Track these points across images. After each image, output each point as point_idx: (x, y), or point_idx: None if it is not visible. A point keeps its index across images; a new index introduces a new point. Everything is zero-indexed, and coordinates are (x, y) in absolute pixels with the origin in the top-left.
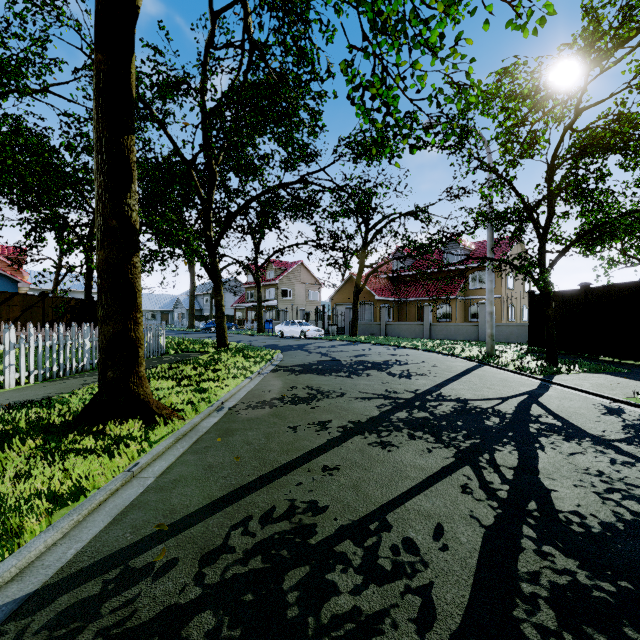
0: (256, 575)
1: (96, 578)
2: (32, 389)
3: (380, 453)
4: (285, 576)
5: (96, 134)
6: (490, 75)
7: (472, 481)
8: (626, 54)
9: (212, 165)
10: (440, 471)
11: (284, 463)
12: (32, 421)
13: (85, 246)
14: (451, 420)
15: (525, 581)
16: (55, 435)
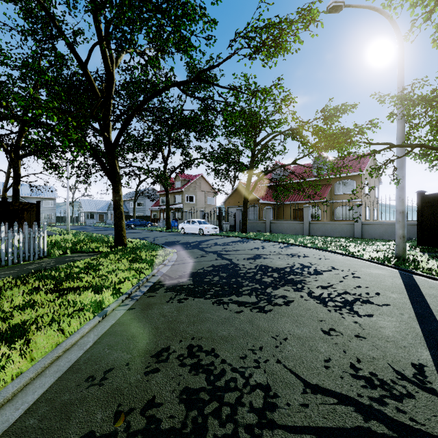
0: None
1: None
2: None
3: None
4: None
5: None
6: None
7: None
8: None
9: (108, 65)
10: None
11: None
12: None
13: (11, 155)
14: None
15: None
16: None
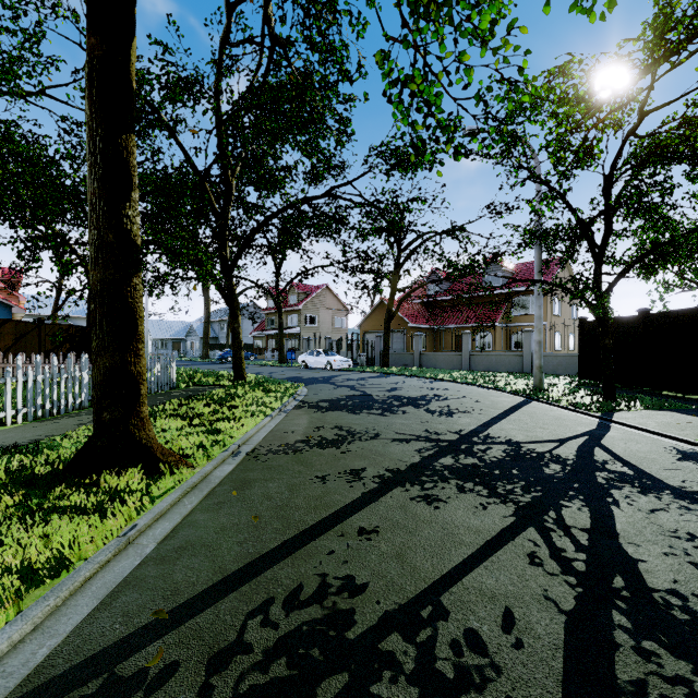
0: (280, 687)
1: (70, 693)
2: (19, 430)
3: (426, 510)
4: (317, 689)
5: (89, 132)
6: (541, 74)
7: (540, 548)
8: (695, 51)
9: (228, 177)
10: (500, 534)
11: (312, 524)
12: (13, 471)
13: (87, 267)
14: (505, 468)
15: (629, 695)
16: (39, 489)
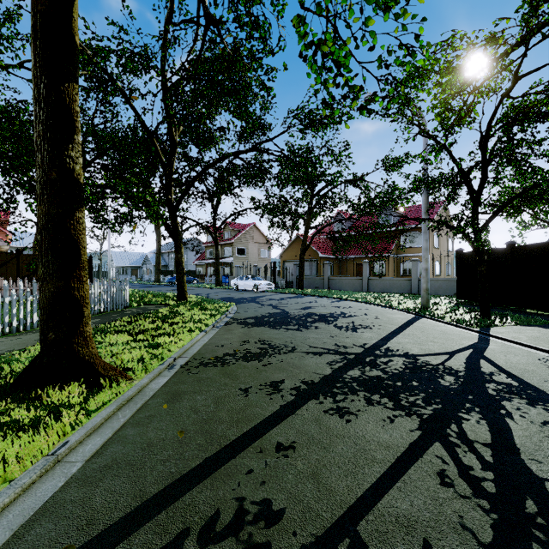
0: None
1: None
2: None
3: (338, 424)
4: None
5: (34, 80)
6: (430, 47)
7: (448, 466)
8: None
9: (173, 134)
10: (409, 450)
11: (233, 439)
12: None
13: None
14: (405, 379)
15: None
16: None
